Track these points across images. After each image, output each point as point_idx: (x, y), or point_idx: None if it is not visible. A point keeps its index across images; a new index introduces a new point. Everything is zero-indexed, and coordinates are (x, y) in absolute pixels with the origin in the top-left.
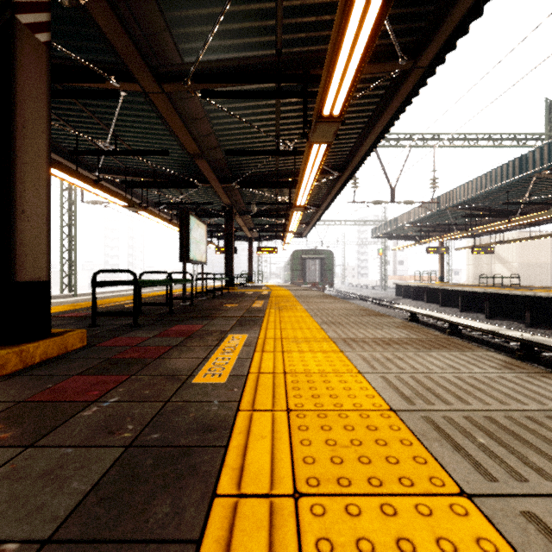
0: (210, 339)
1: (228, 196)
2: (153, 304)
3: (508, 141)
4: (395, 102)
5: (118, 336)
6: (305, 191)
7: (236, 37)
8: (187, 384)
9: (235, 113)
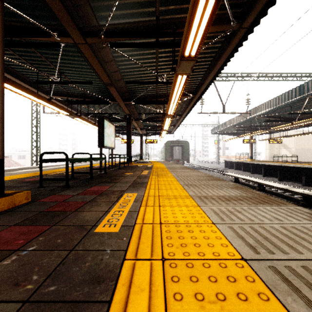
0: (113, 196)
1: (128, 109)
2: (80, 173)
3: (291, 77)
4: (228, 50)
5: (54, 194)
6: (173, 105)
7: (131, 8)
8: (90, 233)
9: (131, 58)
